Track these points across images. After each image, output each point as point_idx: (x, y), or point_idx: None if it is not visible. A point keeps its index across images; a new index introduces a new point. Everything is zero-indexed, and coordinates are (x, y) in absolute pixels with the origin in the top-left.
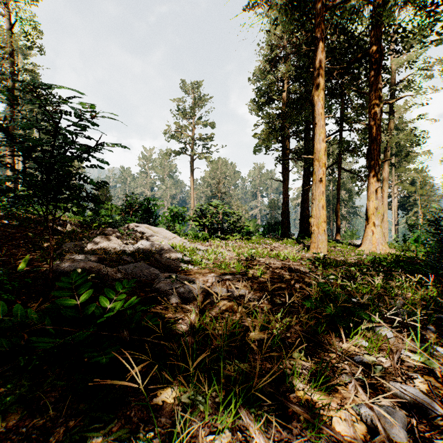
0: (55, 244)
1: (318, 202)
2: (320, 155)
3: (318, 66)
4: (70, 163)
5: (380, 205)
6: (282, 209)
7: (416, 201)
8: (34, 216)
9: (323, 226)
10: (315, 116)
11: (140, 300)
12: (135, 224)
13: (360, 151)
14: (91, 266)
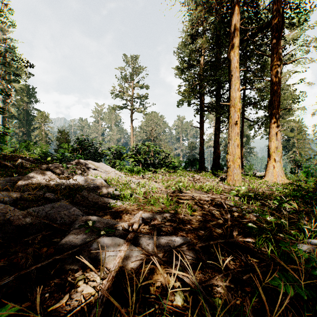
0: None
1: (233, 141)
2: (235, 102)
3: (234, 27)
4: None
5: (279, 145)
6: (200, 149)
7: (294, 144)
8: None
9: (238, 162)
10: (231, 69)
11: None
12: (80, 160)
13: (259, 105)
14: None
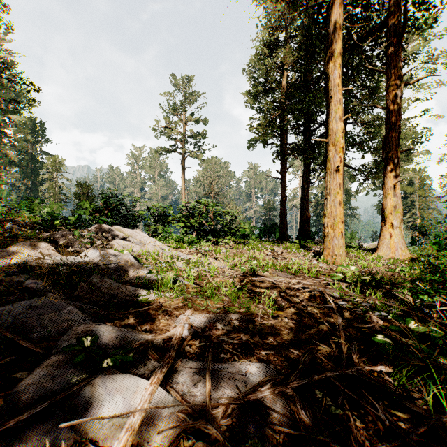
0: None
1: (333, 197)
2: (336, 137)
3: (334, 24)
4: None
5: (399, 203)
6: (280, 209)
7: (414, 202)
8: None
9: (340, 228)
10: (329, 89)
11: None
12: (102, 225)
13: (366, 146)
14: None
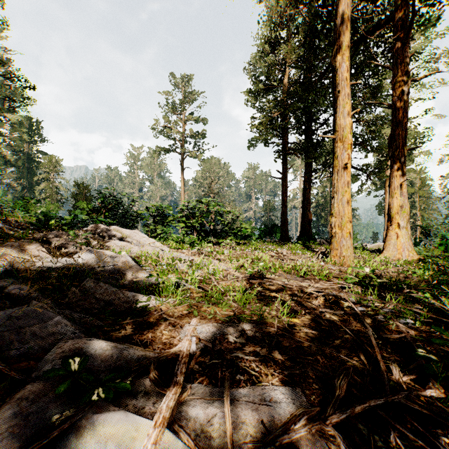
0: None
1: (341, 196)
2: (344, 133)
3: (342, 15)
4: None
5: (405, 203)
6: (282, 209)
7: (415, 203)
8: None
9: (348, 228)
10: (337, 83)
11: None
12: (99, 225)
13: (369, 145)
14: None
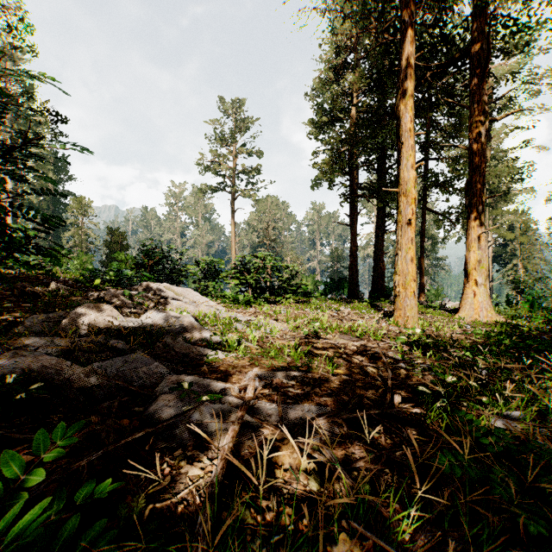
0: (16, 317)
1: (405, 253)
2: (408, 187)
3: (406, 63)
4: (3, 185)
5: (484, 257)
6: (350, 261)
7: (515, 251)
8: (14, 271)
9: (412, 287)
10: (401, 133)
11: (43, 526)
12: (150, 283)
13: (452, 187)
14: (46, 363)
